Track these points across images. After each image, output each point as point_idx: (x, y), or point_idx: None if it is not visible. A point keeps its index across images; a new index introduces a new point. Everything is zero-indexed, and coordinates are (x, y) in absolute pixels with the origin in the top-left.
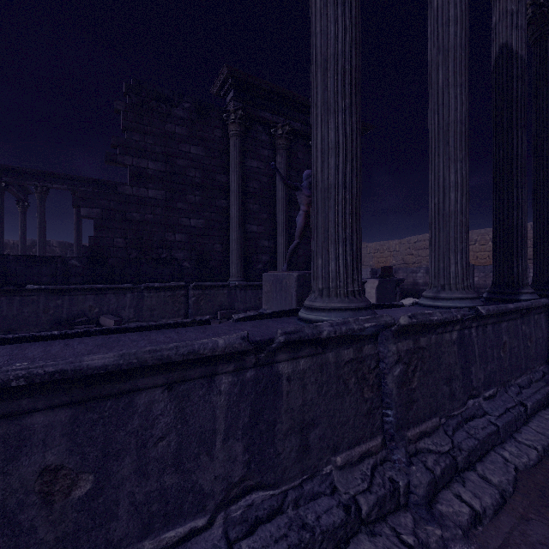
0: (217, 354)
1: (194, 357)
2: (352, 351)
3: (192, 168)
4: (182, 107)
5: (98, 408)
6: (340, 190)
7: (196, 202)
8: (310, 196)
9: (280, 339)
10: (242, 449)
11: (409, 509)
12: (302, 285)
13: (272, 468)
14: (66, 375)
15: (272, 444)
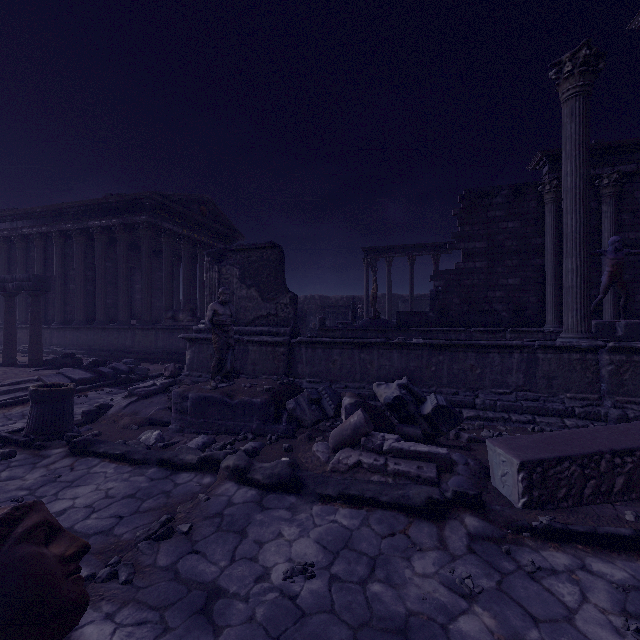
0: (513, 345)
1: (505, 345)
2: (579, 355)
3: (509, 239)
4: (500, 195)
5: (481, 354)
6: (573, 288)
7: (512, 265)
8: (615, 259)
9: (536, 344)
10: (522, 377)
11: (607, 423)
12: (600, 330)
13: (534, 387)
14: (476, 344)
15: (534, 379)
